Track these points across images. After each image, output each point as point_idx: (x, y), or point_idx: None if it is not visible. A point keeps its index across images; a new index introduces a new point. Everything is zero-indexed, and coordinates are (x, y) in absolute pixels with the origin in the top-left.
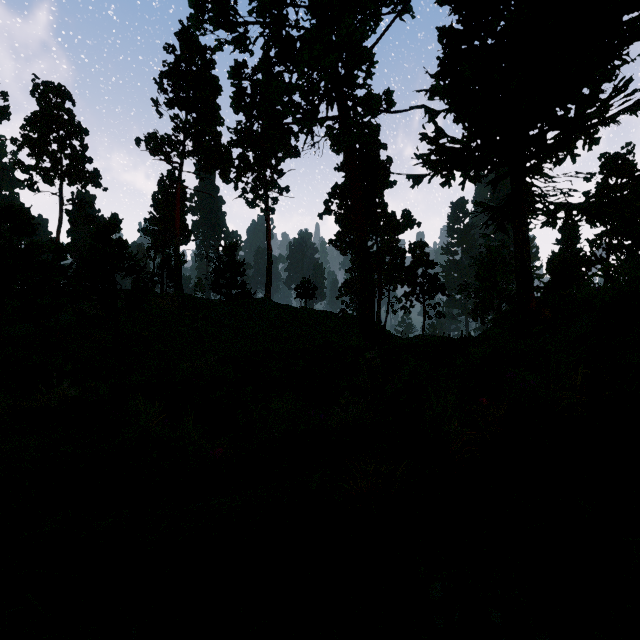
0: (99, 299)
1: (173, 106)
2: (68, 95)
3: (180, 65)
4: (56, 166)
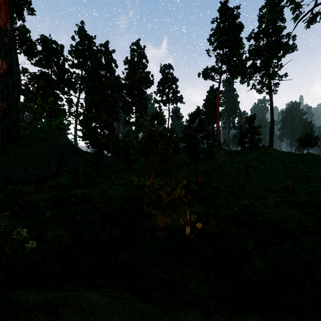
0: (190, 153)
1: (216, 49)
2: (171, 67)
3: (219, 26)
4: (167, 98)
